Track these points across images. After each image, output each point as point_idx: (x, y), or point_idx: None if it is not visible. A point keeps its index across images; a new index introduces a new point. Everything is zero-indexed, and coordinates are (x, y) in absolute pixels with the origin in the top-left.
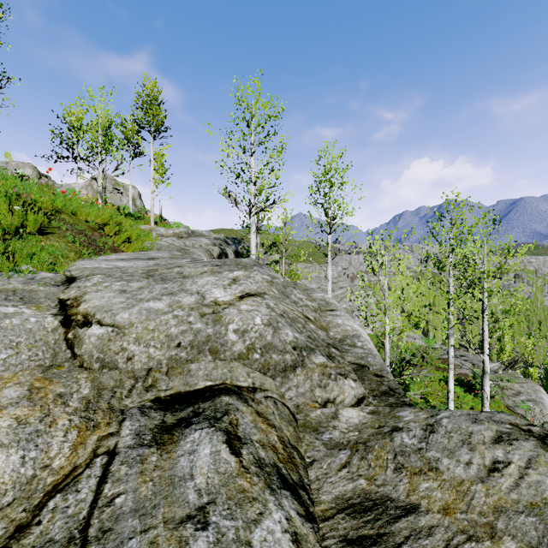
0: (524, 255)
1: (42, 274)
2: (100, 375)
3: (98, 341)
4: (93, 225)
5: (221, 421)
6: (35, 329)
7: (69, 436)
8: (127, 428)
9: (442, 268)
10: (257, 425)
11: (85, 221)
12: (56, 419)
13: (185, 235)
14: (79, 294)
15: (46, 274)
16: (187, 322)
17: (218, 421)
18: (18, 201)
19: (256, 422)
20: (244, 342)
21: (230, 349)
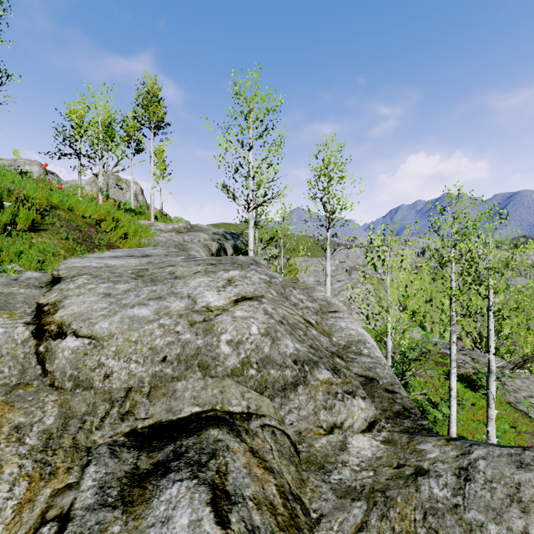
0: (533, 251)
1: (28, 274)
2: (72, 397)
3: (73, 355)
4: (90, 221)
5: (206, 468)
6: (2, 341)
7: (16, 489)
8: (90, 477)
9: (443, 263)
10: (251, 472)
11: (82, 217)
12: (4, 465)
13: (184, 230)
14: (59, 298)
15: (33, 274)
16: (175, 332)
17: (203, 469)
18: (9, 197)
19: (250, 466)
20: (238, 356)
21: (222, 364)
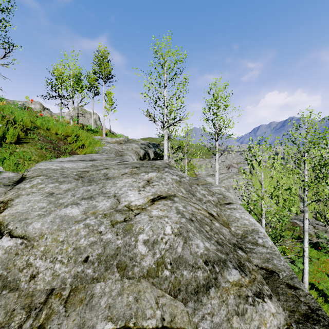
0: None
1: (6, 174)
2: None
3: (5, 255)
4: (61, 136)
5: None
6: None
7: None
8: None
9: (298, 163)
10: None
11: (55, 134)
12: None
13: (123, 142)
14: (13, 196)
15: (9, 174)
16: (98, 232)
17: None
18: (3, 121)
19: None
20: (153, 256)
21: (139, 264)
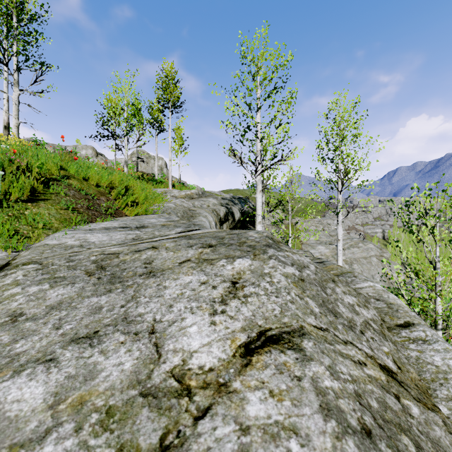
0: None
1: None
2: None
3: None
4: (104, 190)
5: None
6: None
7: None
8: None
9: None
10: None
11: (96, 186)
12: None
13: (196, 195)
14: None
15: None
16: None
17: None
18: (10, 167)
19: None
20: None
21: None
